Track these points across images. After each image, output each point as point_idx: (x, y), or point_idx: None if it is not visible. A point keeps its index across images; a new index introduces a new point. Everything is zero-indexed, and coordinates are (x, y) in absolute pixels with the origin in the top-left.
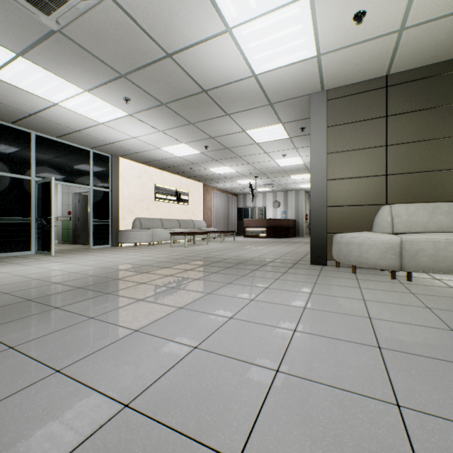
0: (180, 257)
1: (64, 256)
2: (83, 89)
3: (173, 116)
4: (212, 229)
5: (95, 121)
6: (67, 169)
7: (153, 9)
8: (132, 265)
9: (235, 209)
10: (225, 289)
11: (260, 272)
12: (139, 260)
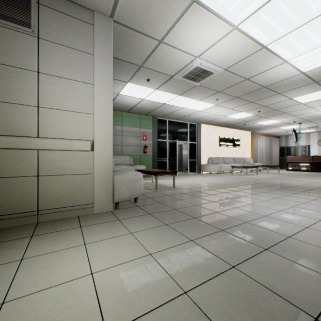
0: (244, 181)
1: (182, 177)
2: (197, 100)
3: (240, 101)
4: (258, 164)
5: (197, 110)
6: (179, 134)
7: (244, 67)
8: (221, 183)
9: (277, 148)
10: (285, 197)
11: (307, 193)
12: (221, 181)
